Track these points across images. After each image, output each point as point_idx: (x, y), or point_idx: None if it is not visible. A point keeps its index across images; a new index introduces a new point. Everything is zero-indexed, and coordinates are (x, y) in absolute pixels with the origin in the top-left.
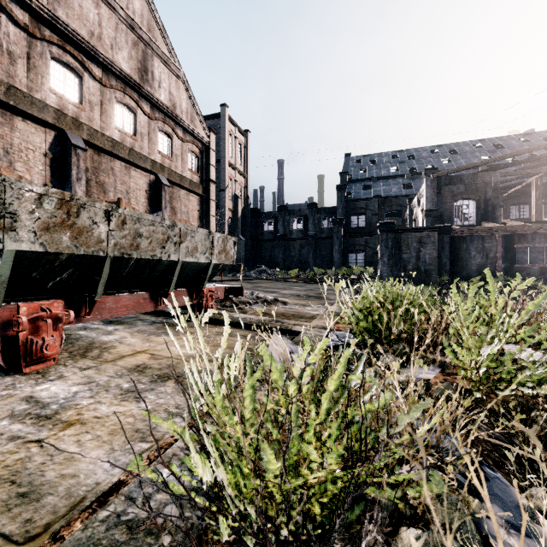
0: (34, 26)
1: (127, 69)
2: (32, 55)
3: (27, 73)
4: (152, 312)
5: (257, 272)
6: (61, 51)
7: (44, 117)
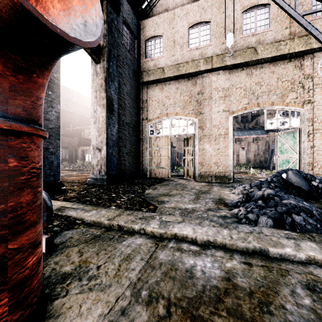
0: None
1: None
2: None
3: None
4: None
5: None
6: None
7: None
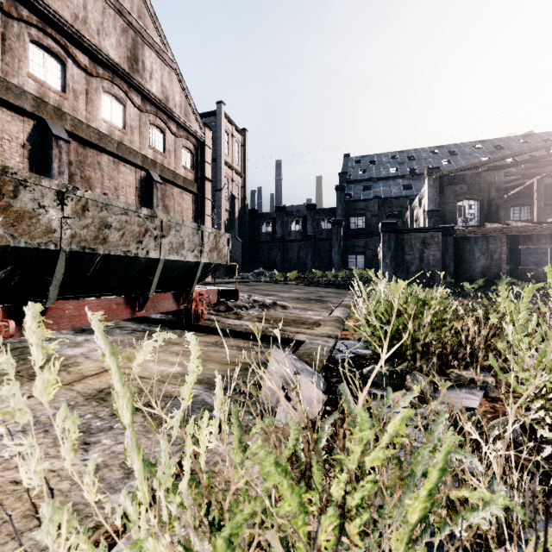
0: (10, 5)
1: (116, 57)
2: (8, 37)
3: (2, 56)
4: (134, 318)
5: (255, 274)
6: (41, 34)
7: (21, 104)
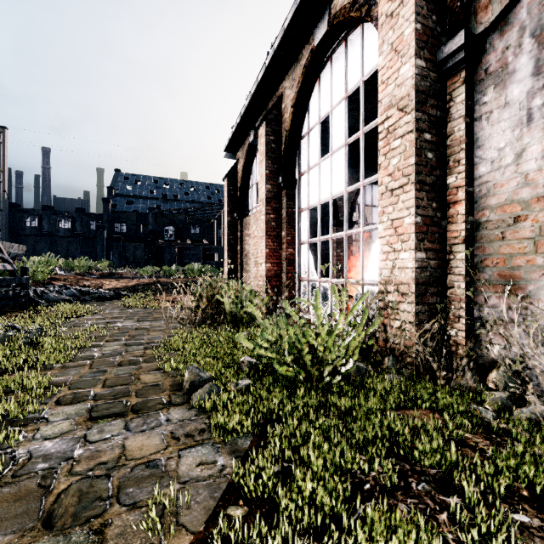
0: None
1: None
2: None
3: None
4: None
5: None
6: None
7: None
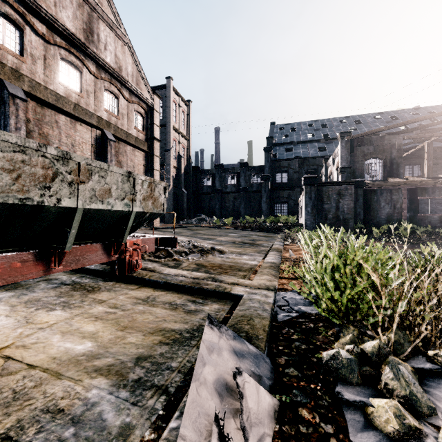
0: None
1: (72, 28)
2: None
3: None
4: None
5: (197, 220)
6: None
7: None
